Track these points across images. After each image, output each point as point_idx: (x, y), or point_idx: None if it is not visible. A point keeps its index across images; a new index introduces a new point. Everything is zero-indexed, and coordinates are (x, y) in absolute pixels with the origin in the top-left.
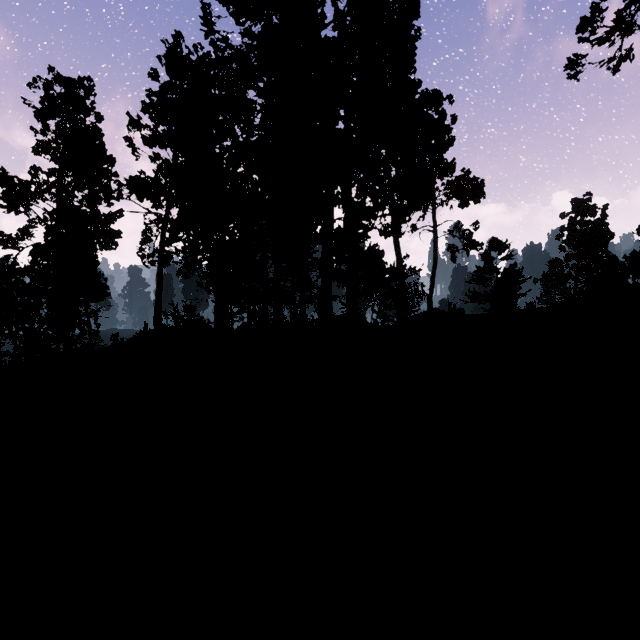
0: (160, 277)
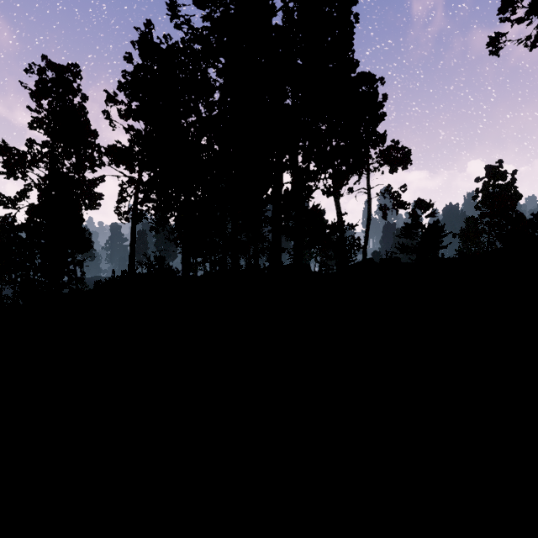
0: (134, 231)
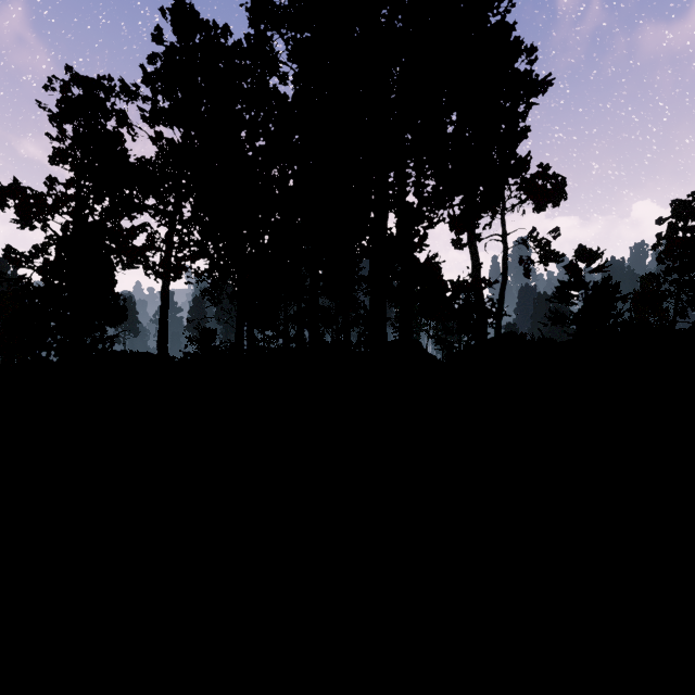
0: (166, 291)
